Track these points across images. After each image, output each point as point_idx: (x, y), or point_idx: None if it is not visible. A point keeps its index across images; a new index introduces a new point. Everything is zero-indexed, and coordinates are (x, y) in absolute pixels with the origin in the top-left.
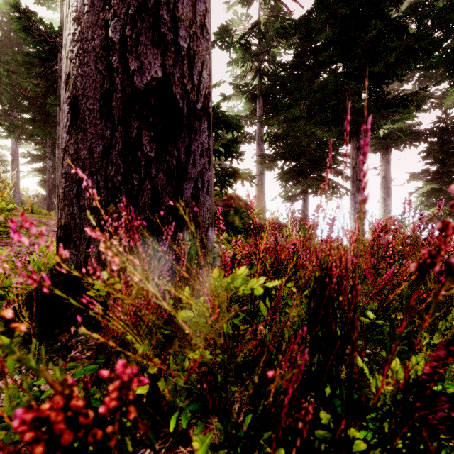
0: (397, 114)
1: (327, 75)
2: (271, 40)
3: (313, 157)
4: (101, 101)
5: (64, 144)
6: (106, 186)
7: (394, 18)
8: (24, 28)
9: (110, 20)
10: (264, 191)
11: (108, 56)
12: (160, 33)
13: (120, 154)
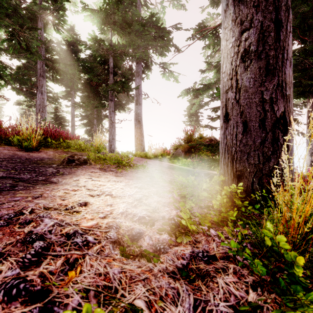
0: None
1: None
2: None
3: None
4: (259, 122)
5: (240, 138)
6: (262, 155)
7: None
8: (96, 49)
9: (263, 91)
10: None
11: (262, 105)
12: (283, 93)
13: (270, 143)
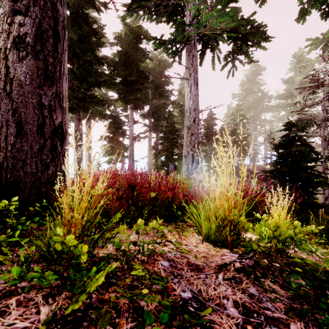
0: (99, 107)
1: None
2: None
3: None
4: (38, 127)
5: (12, 142)
6: (41, 163)
7: (98, 56)
8: None
9: (42, 94)
10: None
11: (41, 109)
12: (61, 104)
13: (49, 151)
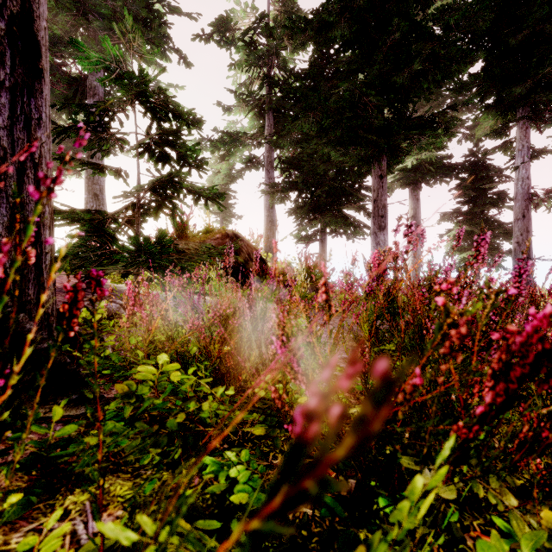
0: (424, 138)
1: None
2: (280, 40)
3: (332, 188)
4: None
5: None
6: None
7: (420, 22)
8: None
9: None
10: (274, 229)
11: None
12: None
13: None
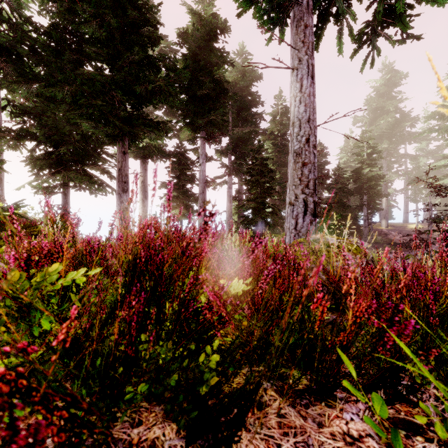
0: (153, 134)
1: (93, 69)
2: None
3: (76, 148)
4: None
5: None
6: None
7: (151, 55)
8: None
9: None
10: (2, 175)
11: None
12: None
13: None
